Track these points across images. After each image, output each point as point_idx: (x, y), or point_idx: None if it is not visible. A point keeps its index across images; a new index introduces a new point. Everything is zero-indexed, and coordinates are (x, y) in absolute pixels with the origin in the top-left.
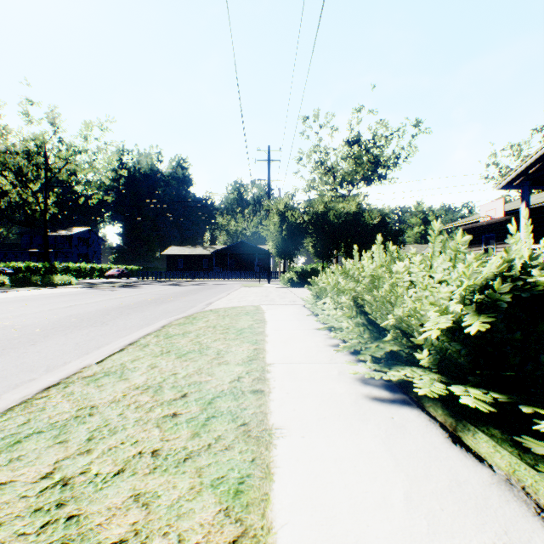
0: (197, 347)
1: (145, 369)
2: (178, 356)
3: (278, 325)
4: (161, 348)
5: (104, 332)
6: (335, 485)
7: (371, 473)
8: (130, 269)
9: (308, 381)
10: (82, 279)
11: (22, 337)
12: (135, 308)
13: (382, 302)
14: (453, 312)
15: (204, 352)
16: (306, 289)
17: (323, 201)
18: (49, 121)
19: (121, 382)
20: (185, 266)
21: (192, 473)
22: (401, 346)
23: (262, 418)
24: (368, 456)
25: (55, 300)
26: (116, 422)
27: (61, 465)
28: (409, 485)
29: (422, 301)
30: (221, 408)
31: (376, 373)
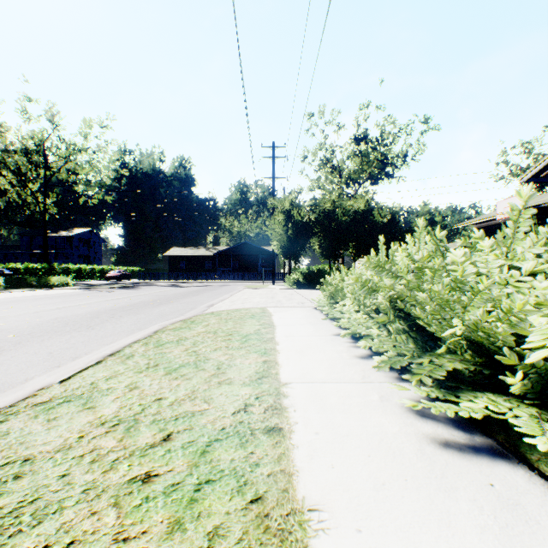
0: (193, 358)
1: (121, 391)
2: (167, 372)
3: (289, 330)
4: (148, 359)
5: (87, 338)
6: None
7: None
8: (131, 270)
9: (341, 411)
10: (83, 280)
11: None
12: (129, 311)
13: (448, 302)
14: None
15: (201, 366)
16: (313, 290)
17: (330, 198)
18: (48, 118)
19: (82, 412)
20: (188, 267)
21: None
22: (466, 362)
23: (284, 486)
24: None
25: (46, 302)
26: (51, 495)
27: None
28: None
29: (501, 301)
30: (220, 463)
31: (446, 405)
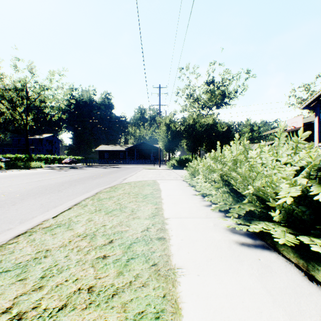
0: (118, 206)
1: (84, 222)
2: (106, 213)
3: (168, 192)
4: (95, 207)
5: (59, 197)
6: (231, 320)
7: (257, 309)
8: (77, 158)
9: (194, 230)
10: (49, 164)
11: (7, 199)
12: (79, 182)
13: (245, 177)
14: (300, 184)
15: (123, 210)
16: (182, 170)
17: (192, 117)
18: (29, 70)
19: (68, 231)
20: (110, 157)
21: (118, 309)
22: (256, 207)
23: (166, 260)
24: (250, 293)
25: (31, 177)
26: (63, 263)
27: (19, 300)
28: (289, 320)
29: (272, 176)
30: (137, 251)
31: (243, 226)
